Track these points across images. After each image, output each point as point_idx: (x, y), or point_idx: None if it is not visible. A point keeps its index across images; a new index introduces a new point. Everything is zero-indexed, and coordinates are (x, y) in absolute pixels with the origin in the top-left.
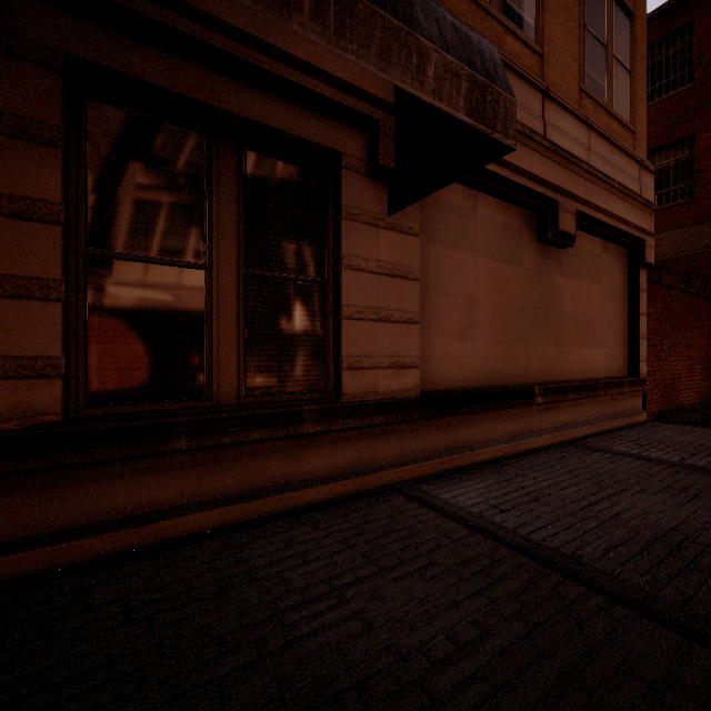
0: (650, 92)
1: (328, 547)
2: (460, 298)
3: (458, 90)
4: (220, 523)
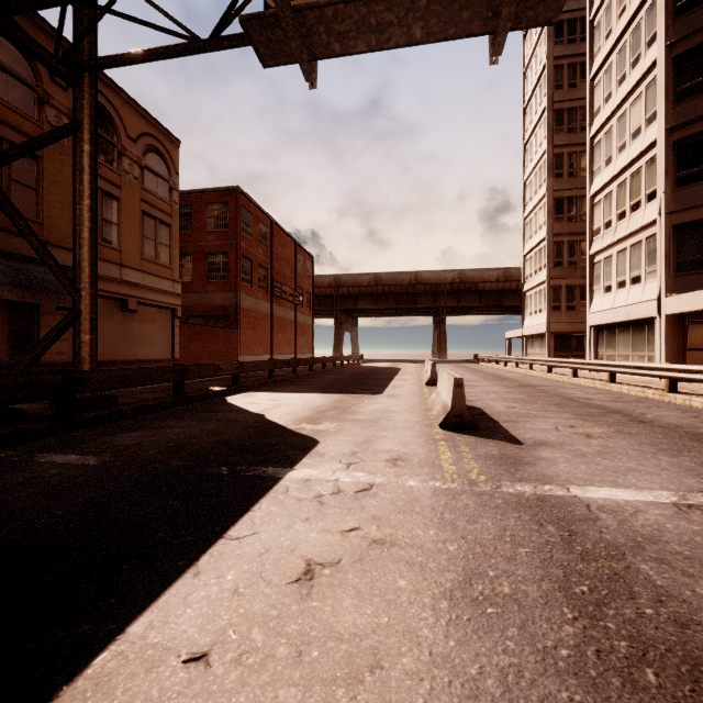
0: (215, 225)
1: None
2: None
3: None
4: None
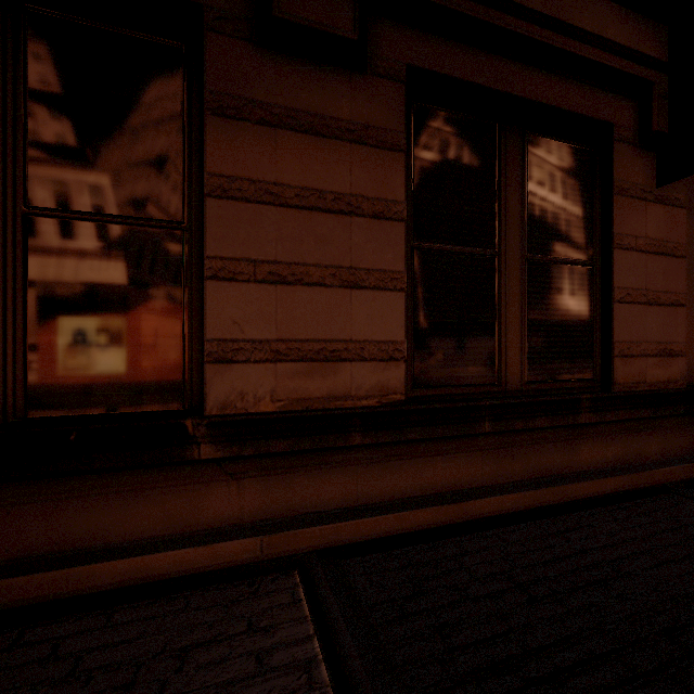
0: None
1: (668, 548)
2: None
3: None
4: (514, 508)
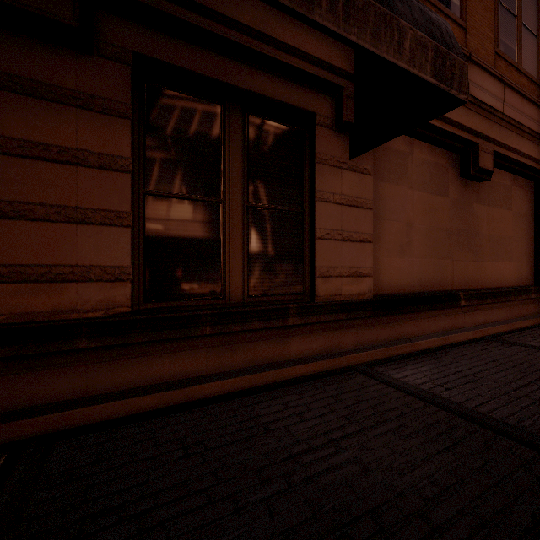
0: None
1: (316, 410)
2: (400, 222)
3: (426, 58)
4: (232, 389)
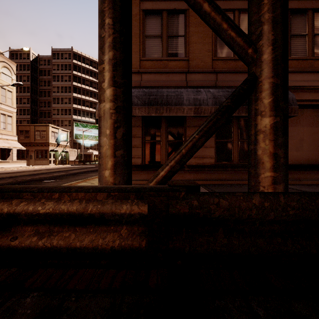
0: None
1: None
2: (296, 139)
3: None
4: (235, 183)
